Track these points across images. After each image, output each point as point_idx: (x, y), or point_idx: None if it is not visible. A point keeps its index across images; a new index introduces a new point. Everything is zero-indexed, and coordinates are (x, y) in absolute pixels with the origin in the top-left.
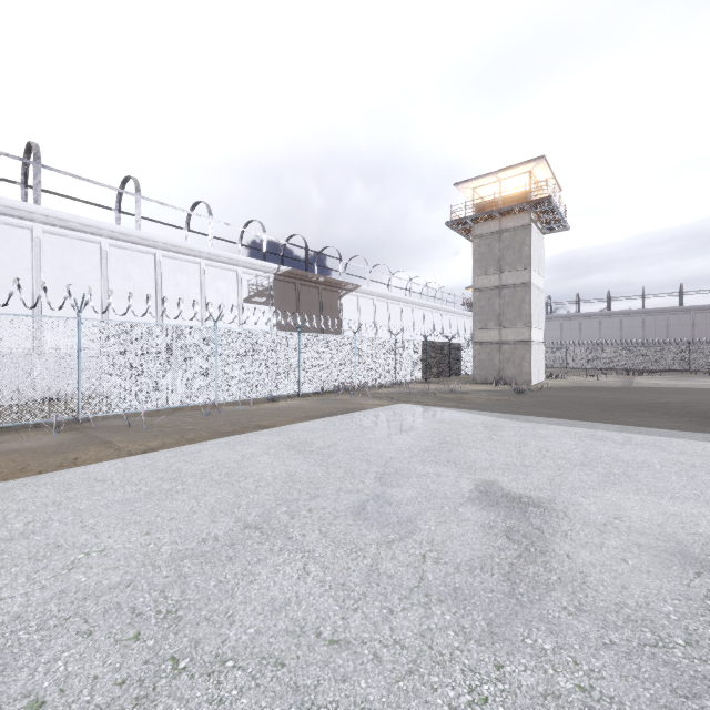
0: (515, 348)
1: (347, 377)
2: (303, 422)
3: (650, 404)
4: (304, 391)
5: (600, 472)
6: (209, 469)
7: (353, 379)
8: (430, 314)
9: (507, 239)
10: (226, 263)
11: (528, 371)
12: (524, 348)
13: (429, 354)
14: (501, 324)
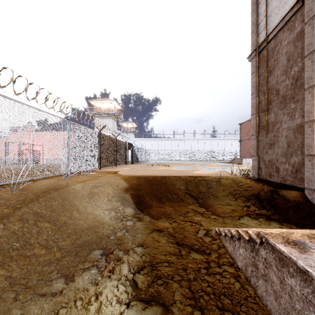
0: None
1: None
2: None
3: None
4: None
5: None
6: None
7: None
8: None
9: None
10: None
11: None
12: None
13: None
14: None
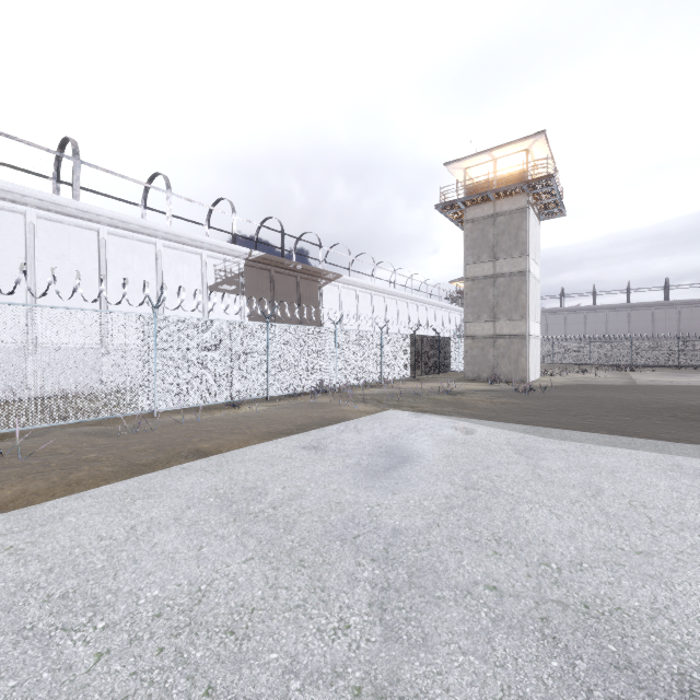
0: (511, 343)
1: (327, 376)
2: (262, 442)
3: (683, 408)
4: (274, 393)
5: None
6: (36, 579)
7: (333, 378)
8: (415, 307)
9: (502, 223)
10: (188, 245)
11: (525, 367)
12: (520, 343)
13: (418, 349)
14: (496, 316)
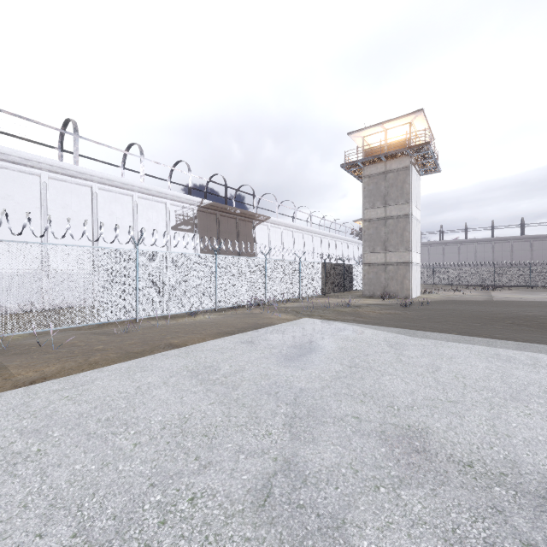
0: (398, 269)
1: (259, 293)
2: (214, 339)
3: (521, 317)
4: (220, 306)
5: (540, 410)
6: (89, 412)
7: (264, 295)
8: (327, 241)
9: (391, 178)
10: (156, 196)
11: (409, 287)
12: (405, 269)
13: (327, 273)
14: (387, 248)
